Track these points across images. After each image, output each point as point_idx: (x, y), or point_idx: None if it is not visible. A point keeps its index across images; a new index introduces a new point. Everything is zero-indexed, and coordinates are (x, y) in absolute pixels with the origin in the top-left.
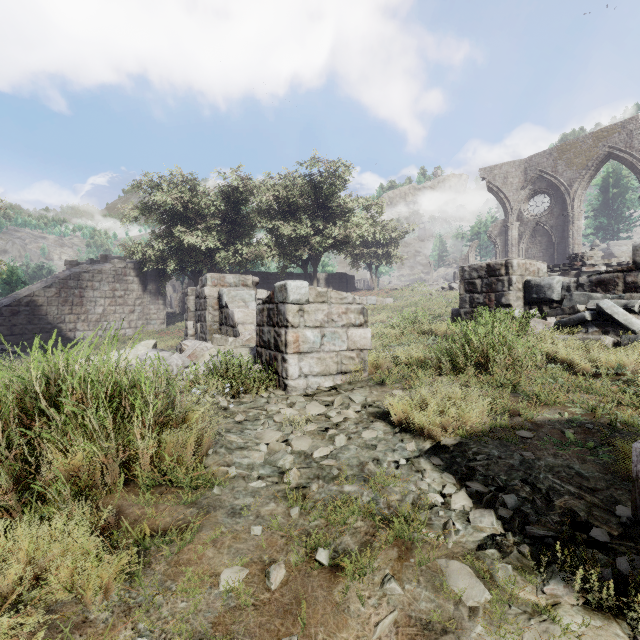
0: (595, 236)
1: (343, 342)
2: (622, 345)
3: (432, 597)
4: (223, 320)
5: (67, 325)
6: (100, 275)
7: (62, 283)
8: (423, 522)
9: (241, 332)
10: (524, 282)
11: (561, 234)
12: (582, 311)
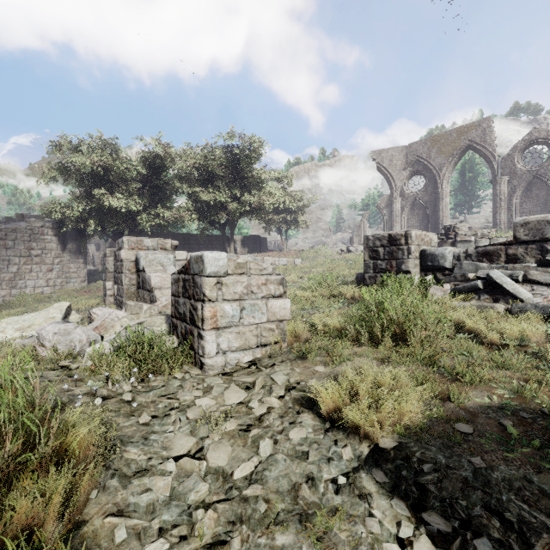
0: (454, 210)
1: (263, 314)
2: (513, 312)
3: None
4: (140, 284)
5: None
6: (14, 234)
7: None
8: None
9: (158, 297)
10: (420, 251)
11: (433, 208)
12: (472, 279)
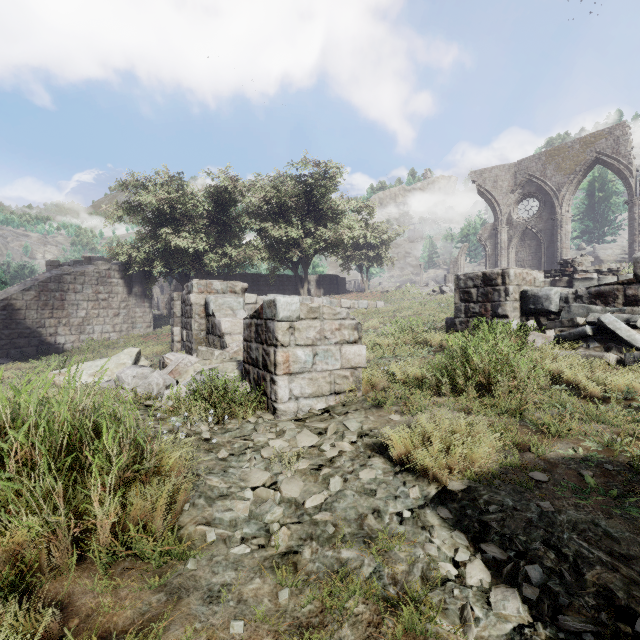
0: (581, 239)
1: (336, 360)
2: (626, 363)
3: None
4: (210, 329)
5: (47, 329)
6: (83, 277)
7: (42, 286)
8: (437, 611)
9: (228, 343)
10: (521, 292)
11: (550, 238)
12: (581, 324)
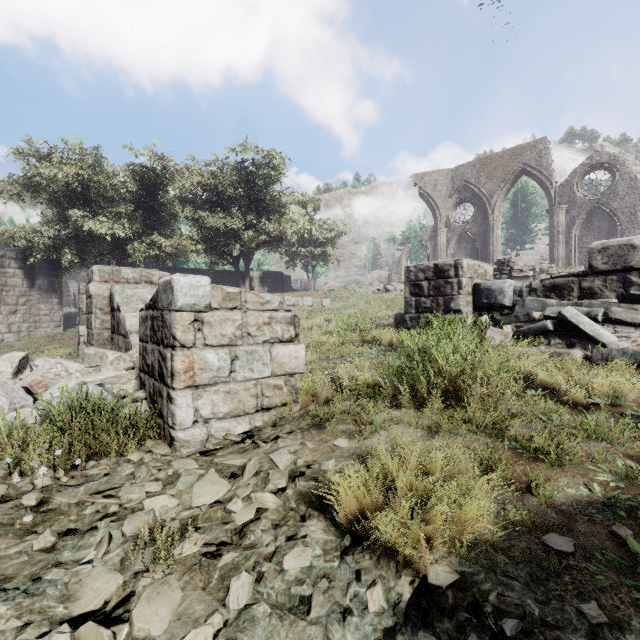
0: (505, 246)
1: (265, 365)
2: (594, 361)
3: None
4: (115, 327)
5: None
6: None
7: None
8: None
9: (134, 344)
10: (473, 285)
11: (483, 241)
12: (538, 319)
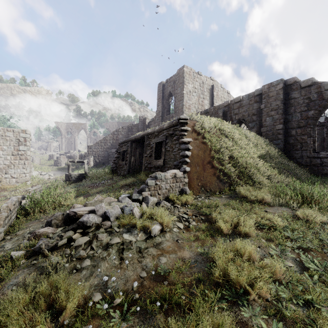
0: None
1: (39, 161)
2: None
3: (49, 167)
4: None
5: None
6: None
7: None
8: (48, 166)
9: None
10: (56, 156)
11: (74, 142)
12: None
